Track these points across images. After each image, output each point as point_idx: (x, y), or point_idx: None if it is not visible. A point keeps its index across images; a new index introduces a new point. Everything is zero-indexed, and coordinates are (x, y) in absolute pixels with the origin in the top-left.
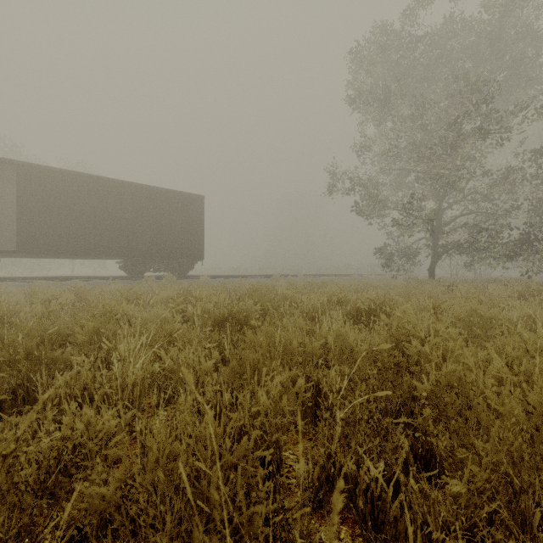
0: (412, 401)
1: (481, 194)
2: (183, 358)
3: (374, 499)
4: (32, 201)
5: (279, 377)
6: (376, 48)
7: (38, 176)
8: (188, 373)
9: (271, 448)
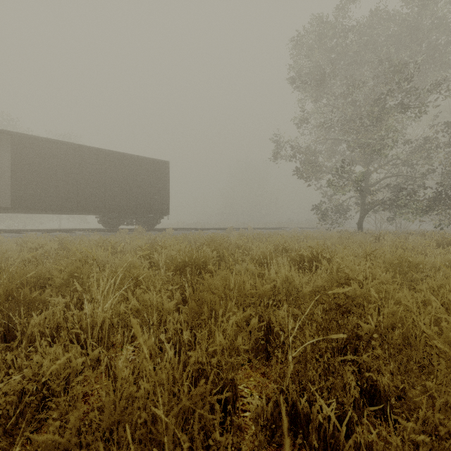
0: (356, 339)
1: (402, 160)
2: (148, 299)
3: (327, 437)
4: (24, 165)
5: (234, 318)
6: (313, 38)
7: (29, 145)
8: (152, 313)
9: (228, 386)
